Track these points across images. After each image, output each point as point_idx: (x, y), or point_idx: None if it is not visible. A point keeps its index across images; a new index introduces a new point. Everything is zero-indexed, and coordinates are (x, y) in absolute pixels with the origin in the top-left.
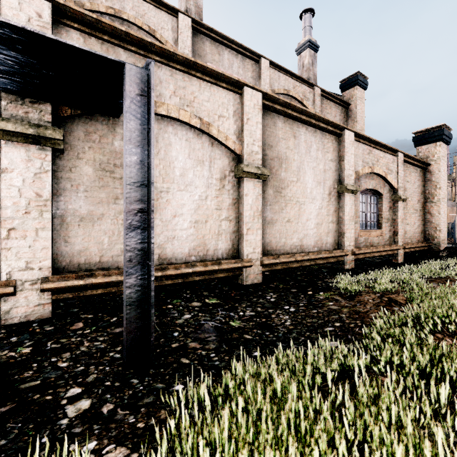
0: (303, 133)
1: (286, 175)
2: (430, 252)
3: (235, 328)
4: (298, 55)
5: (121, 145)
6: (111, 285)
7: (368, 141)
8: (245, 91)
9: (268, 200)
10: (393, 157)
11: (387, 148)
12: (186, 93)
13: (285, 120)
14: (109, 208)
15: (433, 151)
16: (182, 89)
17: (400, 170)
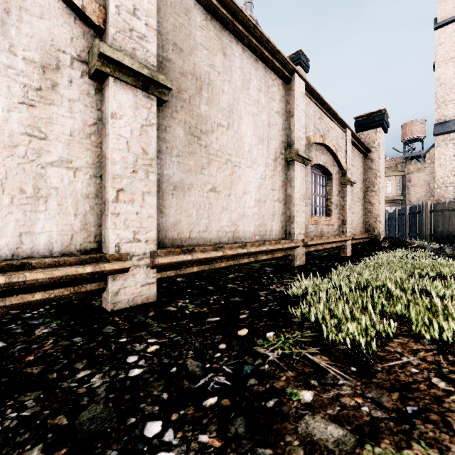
0: (239, 55)
1: (210, 111)
2: (372, 244)
3: None
4: None
5: None
6: None
7: (319, 103)
8: None
9: (173, 145)
10: (342, 132)
11: (337, 118)
12: None
13: (207, 17)
14: None
15: (374, 137)
16: None
17: (348, 149)
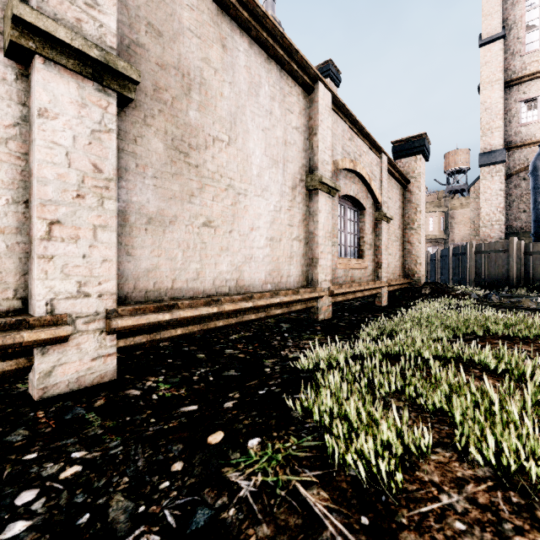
0: (244, 51)
1: (203, 120)
2: (412, 290)
3: None
4: None
5: None
6: None
7: (349, 121)
8: None
9: (148, 163)
10: (377, 158)
11: (371, 141)
12: None
13: None
14: None
15: (414, 166)
16: None
17: (384, 178)
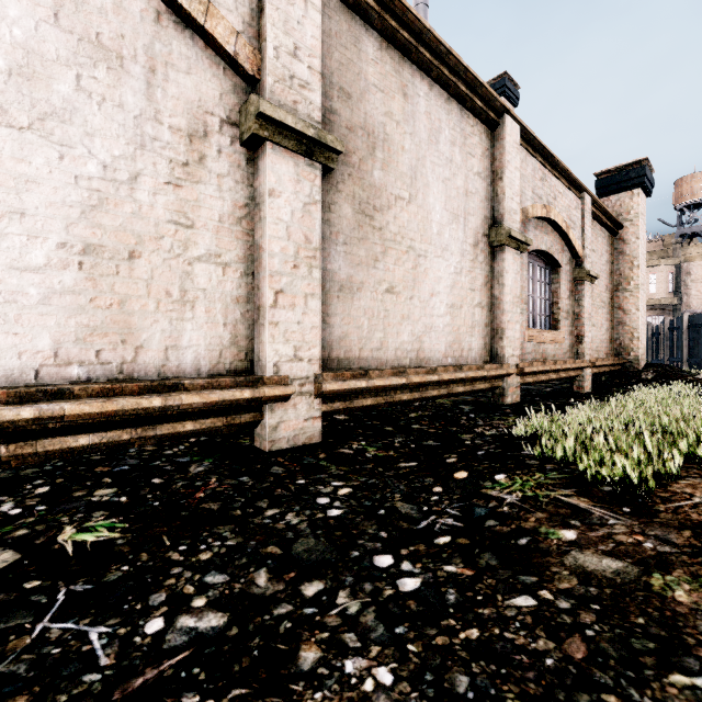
0: (424, 95)
1: (386, 179)
2: (626, 374)
3: None
4: None
5: None
6: None
7: (541, 156)
8: None
9: (339, 229)
10: (576, 199)
11: (569, 178)
12: None
13: (382, 45)
14: None
15: (628, 205)
16: None
17: (586, 224)
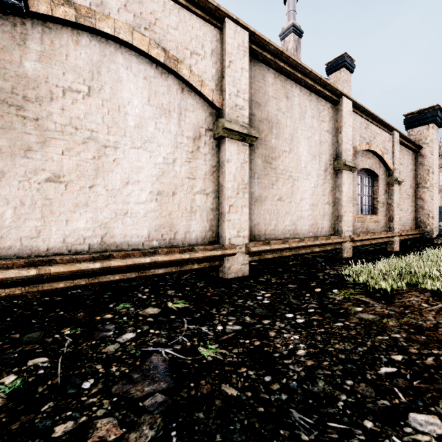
0: (297, 95)
1: (277, 143)
2: (424, 240)
3: (207, 363)
4: (281, 40)
5: (37, 68)
6: (15, 283)
7: (365, 114)
8: (226, 25)
9: (255, 171)
10: (389, 135)
11: (384, 124)
12: (143, 11)
13: (276, 75)
14: (15, 164)
15: (426, 134)
16: (137, 4)
17: (395, 150)
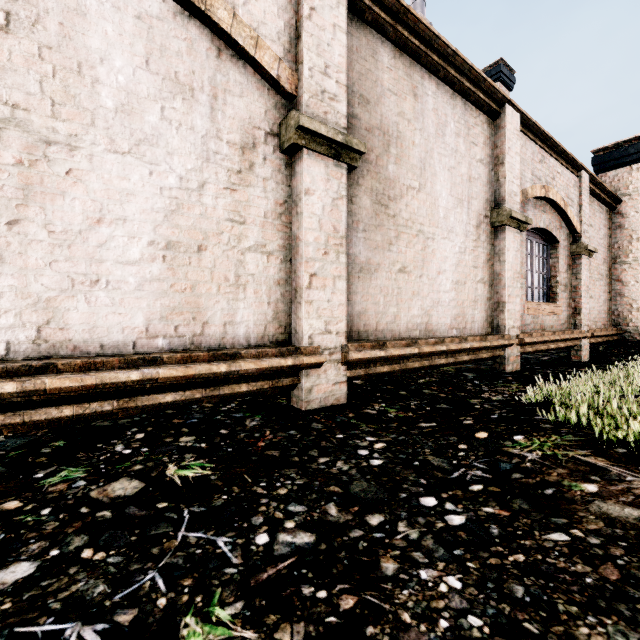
0: (432, 94)
1: (398, 171)
2: (624, 344)
3: None
4: None
5: None
6: None
7: (539, 139)
8: None
9: (359, 218)
10: (574, 177)
11: (567, 158)
12: None
13: (396, 53)
14: None
15: (627, 180)
16: None
17: (584, 201)
